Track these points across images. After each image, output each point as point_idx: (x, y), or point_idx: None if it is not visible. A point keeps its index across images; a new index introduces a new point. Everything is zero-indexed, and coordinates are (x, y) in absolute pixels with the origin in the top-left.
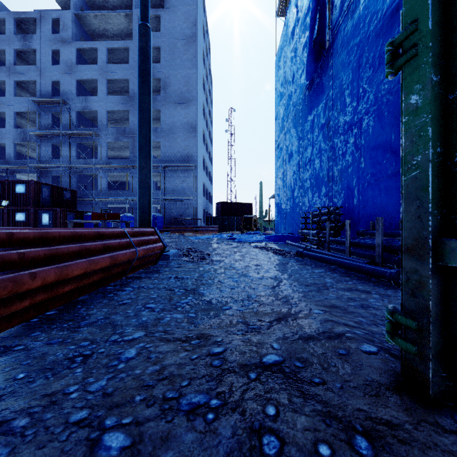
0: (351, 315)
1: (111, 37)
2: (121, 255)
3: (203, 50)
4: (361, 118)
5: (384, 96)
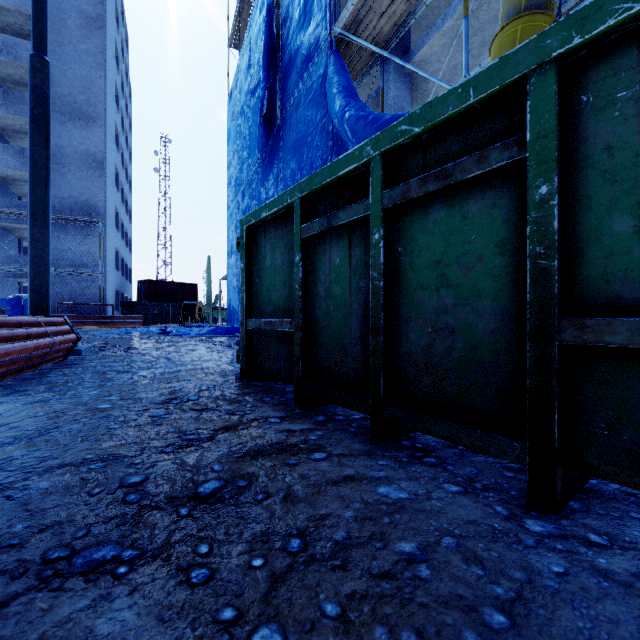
0: None
1: None
2: (42, 343)
3: (115, 43)
4: None
5: None
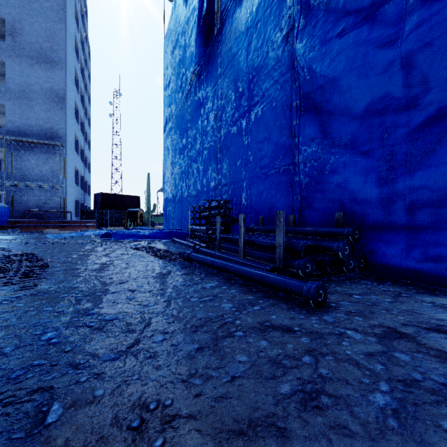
0: None
1: None
2: None
3: (75, 7)
4: (250, 109)
5: (272, 86)
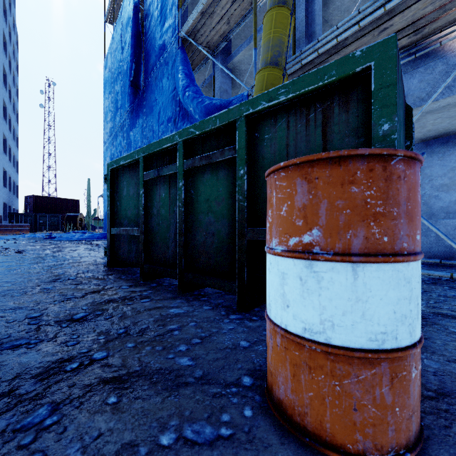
0: None
1: None
2: None
3: None
4: None
5: None
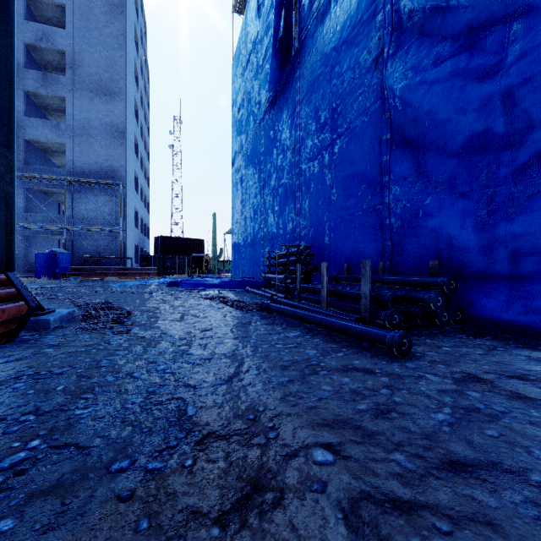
0: (380, 449)
1: None
2: None
3: (135, 30)
4: (333, 142)
5: (359, 116)
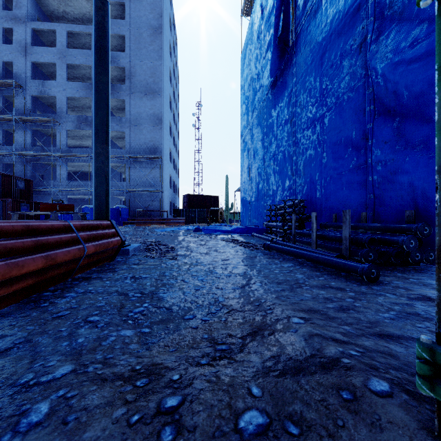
0: (335, 323)
1: (72, 20)
2: (62, 253)
3: (169, 43)
4: (324, 114)
5: (345, 93)
